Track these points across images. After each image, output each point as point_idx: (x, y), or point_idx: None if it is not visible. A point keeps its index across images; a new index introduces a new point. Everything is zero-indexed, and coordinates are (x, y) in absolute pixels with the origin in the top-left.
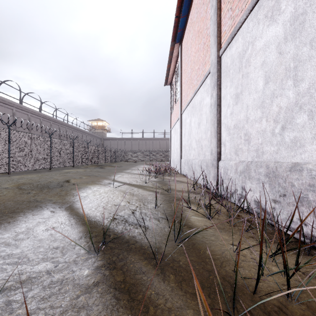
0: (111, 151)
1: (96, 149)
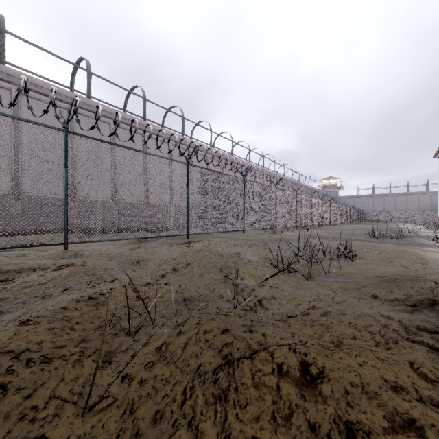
0: (358, 212)
1: (352, 211)
